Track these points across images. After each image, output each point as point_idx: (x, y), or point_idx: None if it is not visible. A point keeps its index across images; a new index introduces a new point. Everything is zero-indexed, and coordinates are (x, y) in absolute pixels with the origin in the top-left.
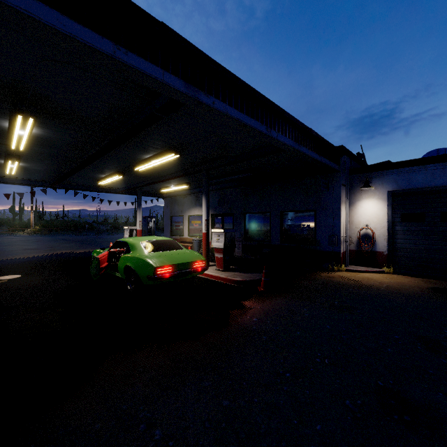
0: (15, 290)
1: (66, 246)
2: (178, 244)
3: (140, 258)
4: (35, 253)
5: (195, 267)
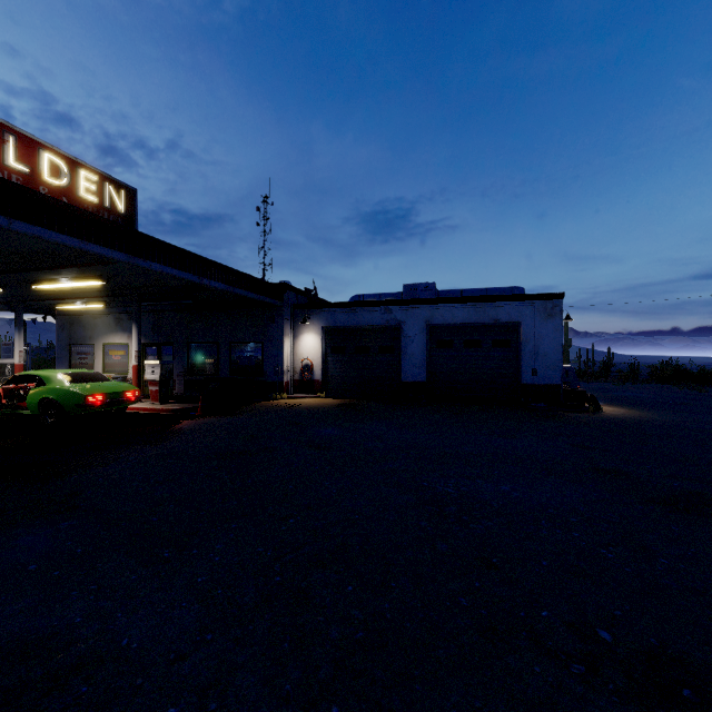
0: None
1: None
2: (105, 376)
3: (64, 388)
4: None
5: (128, 397)
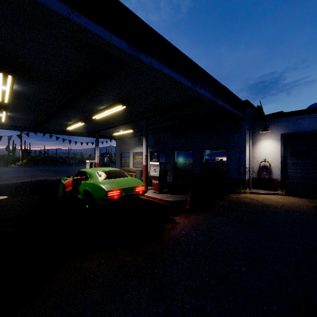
0: (1, 208)
1: (44, 174)
2: (125, 173)
3: (95, 184)
4: (21, 179)
5: (137, 191)
